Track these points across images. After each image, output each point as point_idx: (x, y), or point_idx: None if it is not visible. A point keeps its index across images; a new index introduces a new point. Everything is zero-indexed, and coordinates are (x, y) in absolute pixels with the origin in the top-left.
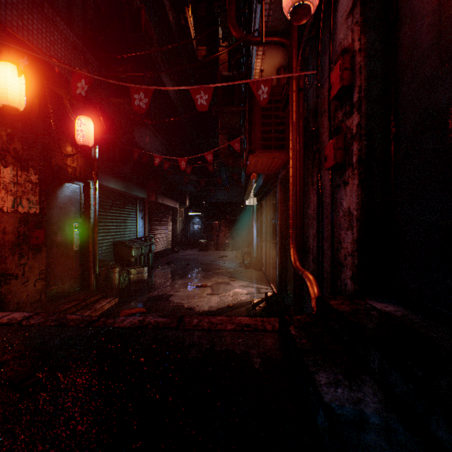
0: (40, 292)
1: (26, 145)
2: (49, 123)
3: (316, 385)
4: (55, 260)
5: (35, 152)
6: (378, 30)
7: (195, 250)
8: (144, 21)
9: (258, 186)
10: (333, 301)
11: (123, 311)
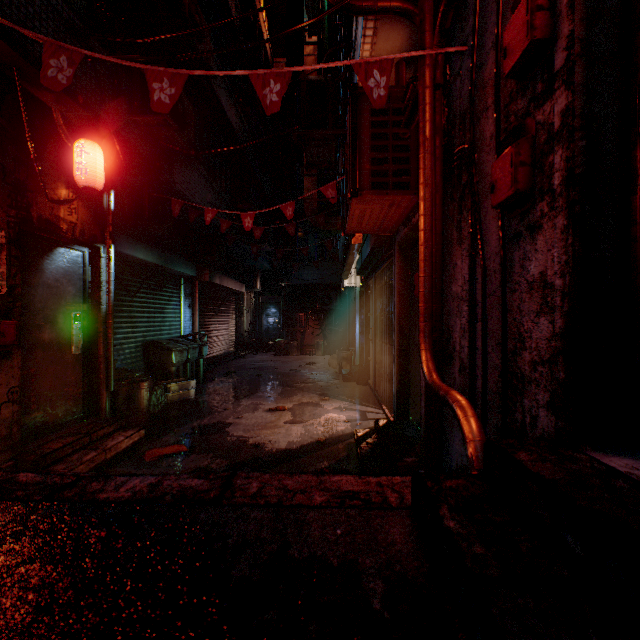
0: (10, 423)
1: None
2: (27, 149)
3: None
4: (39, 371)
5: (0, 194)
6: None
7: (271, 354)
8: (188, 0)
9: (362, 258)
10: (523, 453)
11: (151, 450)
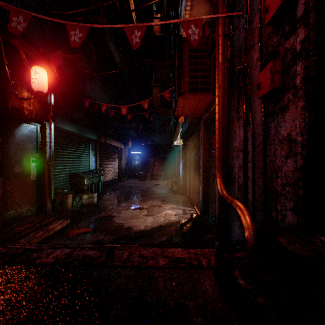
0: None
1: None
2: (5, 70)
3: None
4: (12, 189)
5: None
6: None
7: (136, 180)
8: None
9: (184, 130)
10: (281, 237)
11: (73, 231)
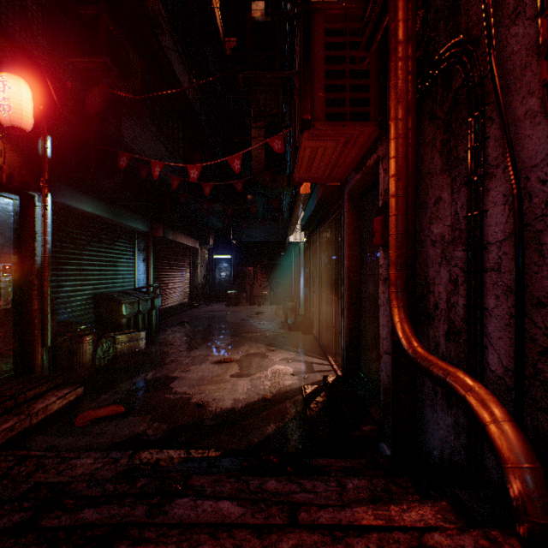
0: None
1: None
2: None
3: None
4: None
5: None
6: None
7: (222, 304)
8: None
9: (308, 213)
10: None
11: (85, 413)
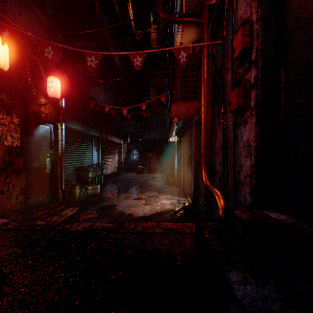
0: (21, 203)
1: (10, 97)
2: (28, 81)
3: (228, 283)
4: (32, 180)
5: (17, 102)
6: (271, 4)
7: (134, 173)
8: (97, 10)
9: (178, 128)
10: (237, 211)
11: (82, 216)
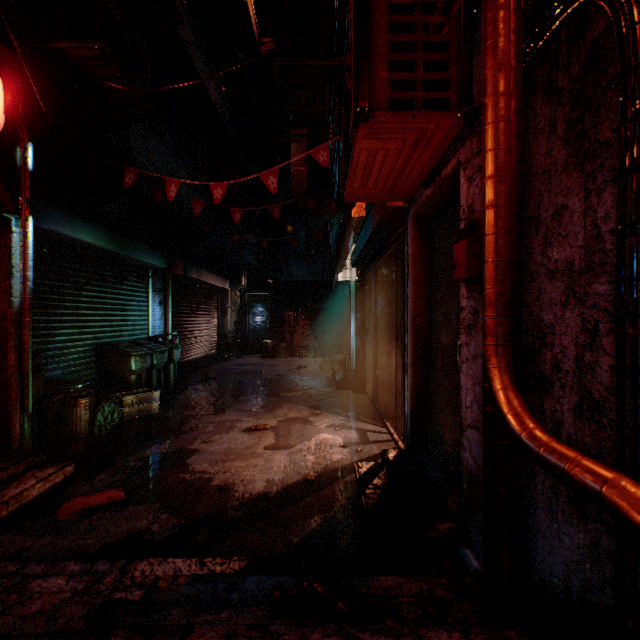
0: None
1: None
2: None
3: None
4: None
5: None
6: None
7: (257, 356)
8: None
9: (361, 244)
10: None
11: (72, 500)
